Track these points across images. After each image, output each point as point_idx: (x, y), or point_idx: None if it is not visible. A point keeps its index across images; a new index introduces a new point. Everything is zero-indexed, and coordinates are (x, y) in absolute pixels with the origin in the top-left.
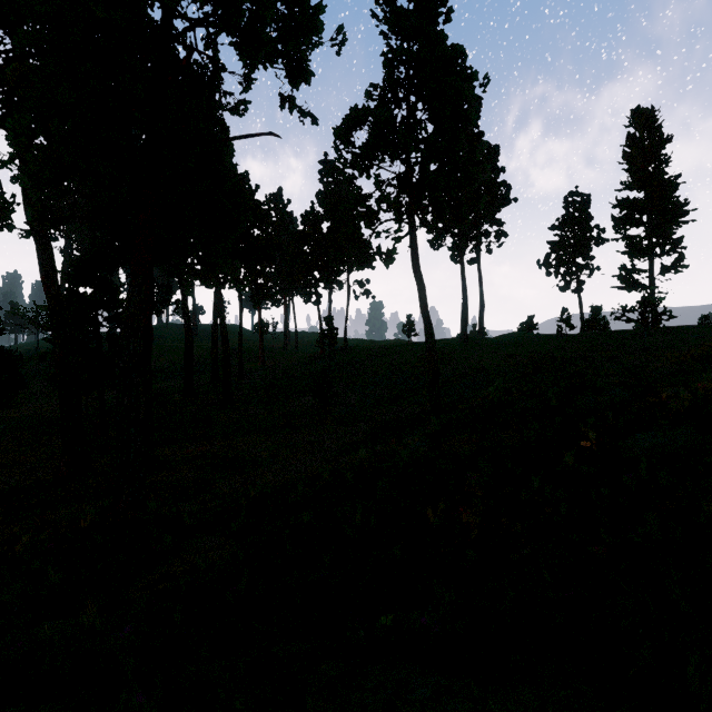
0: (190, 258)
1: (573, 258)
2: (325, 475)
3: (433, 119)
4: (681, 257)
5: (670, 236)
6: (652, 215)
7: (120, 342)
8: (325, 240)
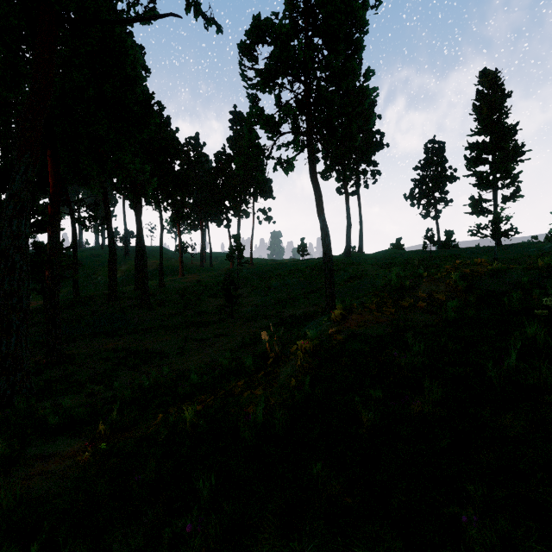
0: (110, 174)
1: (432, 192)
2: (224, 362)
3: (328, 45)
4: (518, 189)
5: (511, 171)
6: (496, 155)
7: (1, 222)
8: (234, 175)
